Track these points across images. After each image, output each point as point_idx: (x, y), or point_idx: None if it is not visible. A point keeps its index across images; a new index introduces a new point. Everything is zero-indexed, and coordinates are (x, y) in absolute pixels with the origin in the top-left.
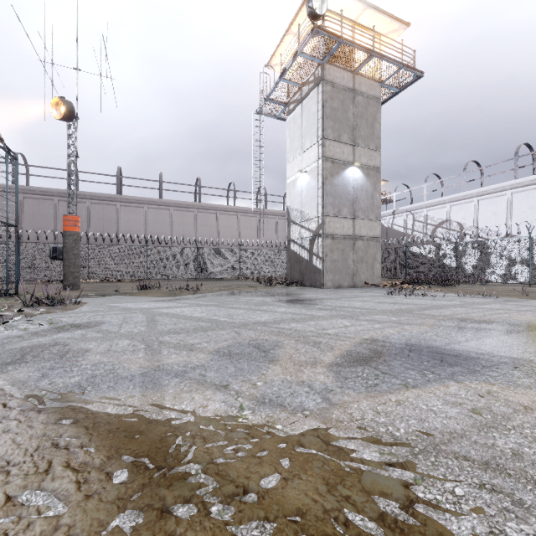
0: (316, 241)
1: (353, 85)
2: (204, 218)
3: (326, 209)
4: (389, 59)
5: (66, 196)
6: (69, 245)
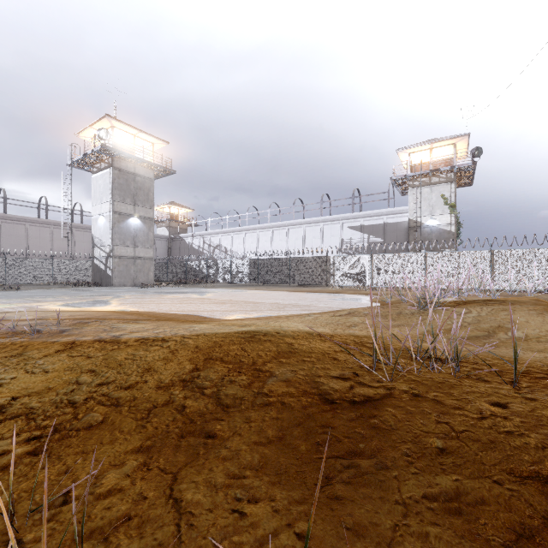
0: (109, 259)
1: (135, 170)
2: (11, 228)
3: (115, 241)
4: (154, 164)
5: None
6: None
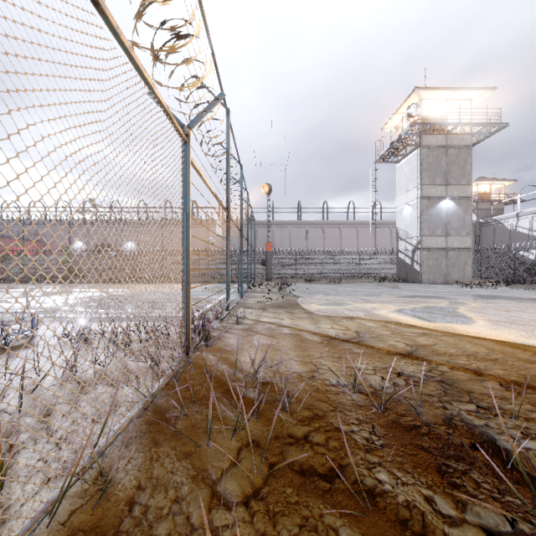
0: (416, 252)
1: (446, 142)
2: (330, 231)
3: (423, 231)
4: (474, 124)
5: (245, 224)
6: (269, 258)
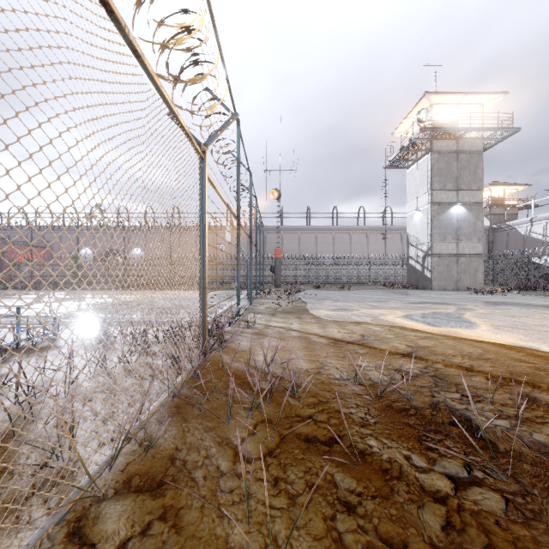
0: (427, 259)
1: (457, 147)
2: (340, 237)
3: (433, 238)
4: (485, 129)
5: (253, 230)
6: (277, 264)
